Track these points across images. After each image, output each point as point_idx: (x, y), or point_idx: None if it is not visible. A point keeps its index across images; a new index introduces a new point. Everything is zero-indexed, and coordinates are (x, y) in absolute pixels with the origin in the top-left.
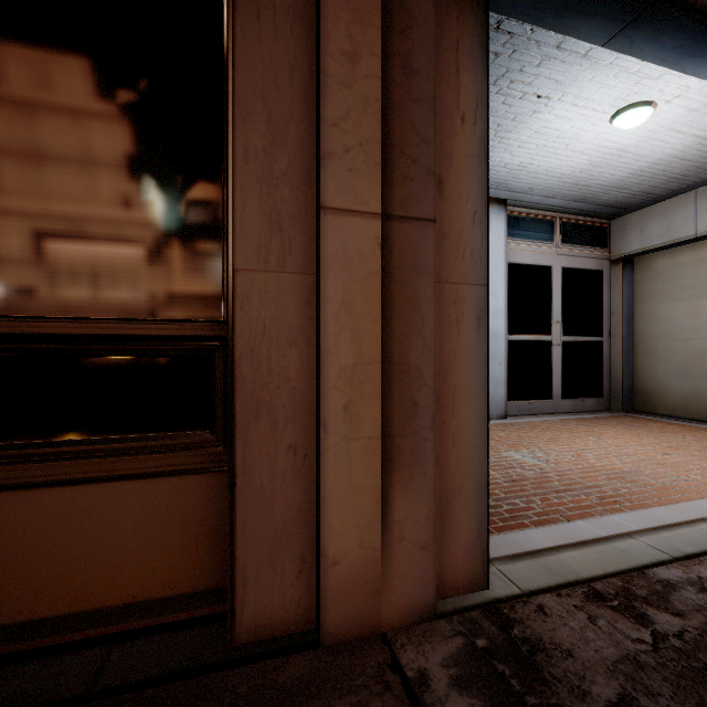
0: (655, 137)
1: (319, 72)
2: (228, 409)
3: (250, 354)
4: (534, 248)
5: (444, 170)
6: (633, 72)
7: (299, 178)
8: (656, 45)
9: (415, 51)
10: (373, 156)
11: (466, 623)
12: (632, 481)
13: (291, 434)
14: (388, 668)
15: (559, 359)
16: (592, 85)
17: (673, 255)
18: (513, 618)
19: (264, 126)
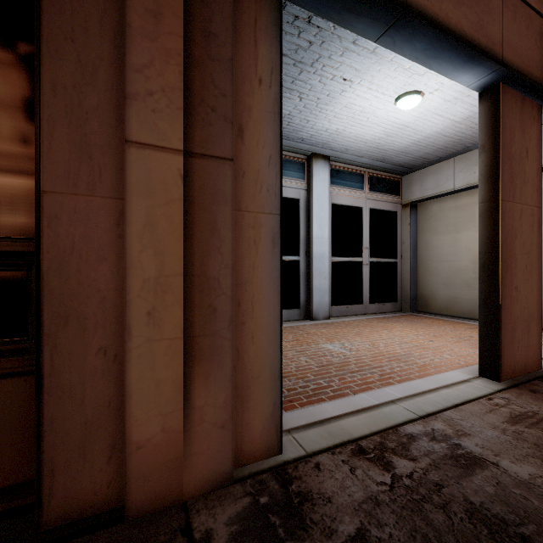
0: (425, 118)
1: (124, 23)
2: (34, 317)
3: (58, 267)
4: (350, 193)
5: (244, 120)
6: (407, 68)
7: (110, 114)
8: (411, 46)
9: (214, 19)
10: (176, 101)
11: (256, 484)
12: (405, 361)
13: (101, 338)
14: (179, 533)
15: (368, 275)
16: (380, 75)
17: (441, 202)
18: (294, 476)
19: (73, 65)
